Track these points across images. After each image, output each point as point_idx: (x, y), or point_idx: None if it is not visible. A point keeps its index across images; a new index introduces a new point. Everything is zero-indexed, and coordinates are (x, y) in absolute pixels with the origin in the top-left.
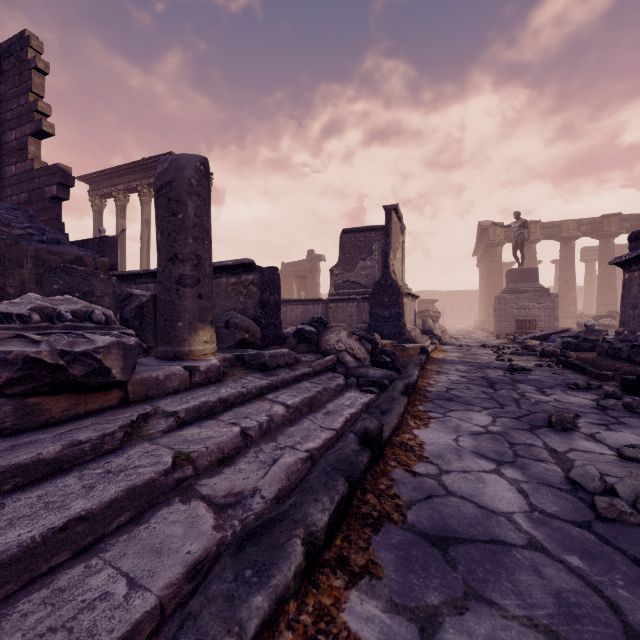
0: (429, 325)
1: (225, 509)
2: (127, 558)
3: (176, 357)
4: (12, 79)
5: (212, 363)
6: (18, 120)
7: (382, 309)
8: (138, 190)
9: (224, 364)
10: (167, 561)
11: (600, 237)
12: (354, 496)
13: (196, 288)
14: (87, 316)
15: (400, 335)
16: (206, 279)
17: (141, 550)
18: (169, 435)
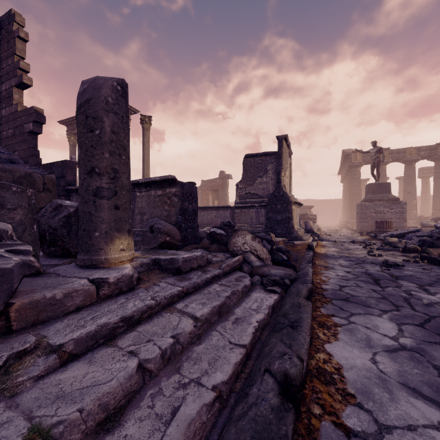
0: (310, 225)
1: None
2: None
3: (93, 265)
4: (3, 46)
5: (123, 273)
6: (7, 76)
7: (275, 214)
8: None
9: (141, 269)
10: None
11: (435, 160)
12: None
13: (113, 200)
14: None
15: (289, 234)
16: (123, 191)
17: None
18: (43, 383)
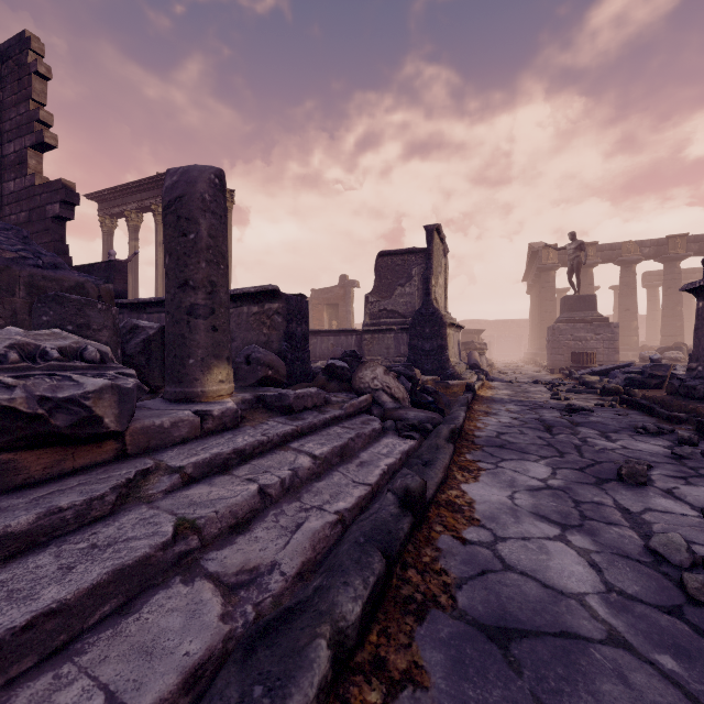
0: (475, 359)
1: (236, 590)
2: (108, 663)
3: (187, 399)
4: (11, 85)
5: (228, 406)
6: (17, 131)
7: (423, 341)
8: (152, 209)
9: (243, 406)
10: (159, 667)
11: (665, 260)
12: (393, 573)
13: (210, 319)
14: (78, 354)
15: (443, 370)
16: (222, 309)
17: (127, 651)
18: (172, 496)
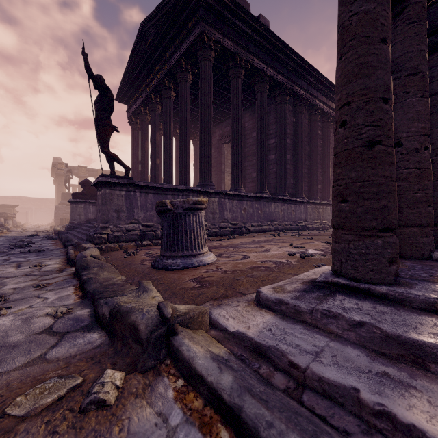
0: (1, 222)
1: None
2: None
3: None
4: None
5: None
6: None
7: None
8: None
9: None
10: None
11: None
12: None
13: None
14: None
15: None
16: None
17: None
18: None
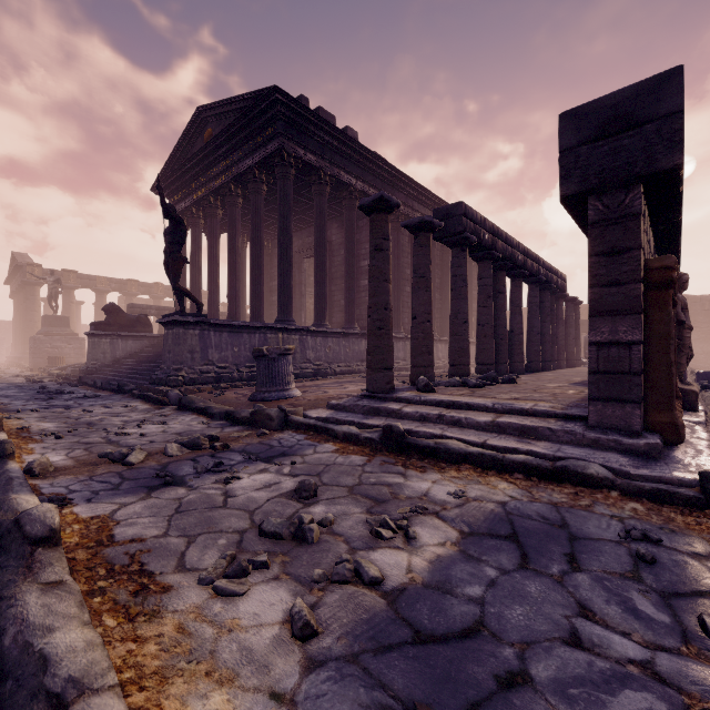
0: None
1: None
2: None
3: None
4: None
5: None
6: None
7: None
8: None
9: None
10: None
11: (126, 294)
12: None
13: None
14: None
15: None
16: None
17: None
18: None
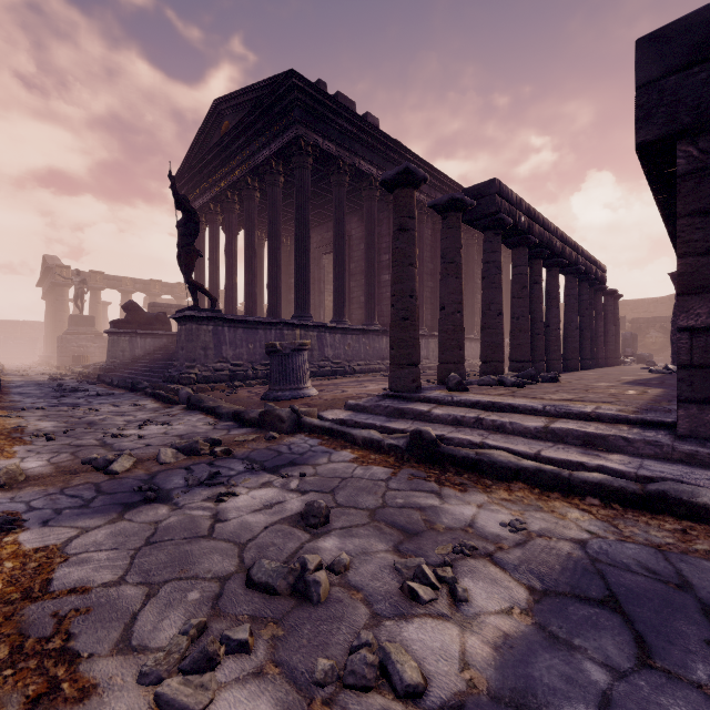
0: None
1: None
2: None
3: None
4: None
5: None
6: None
7: None
8: None
9: None
10: None
11: (150, 295)
12: None
13: None
14: None
15: None
16: None
17: None
18: None
